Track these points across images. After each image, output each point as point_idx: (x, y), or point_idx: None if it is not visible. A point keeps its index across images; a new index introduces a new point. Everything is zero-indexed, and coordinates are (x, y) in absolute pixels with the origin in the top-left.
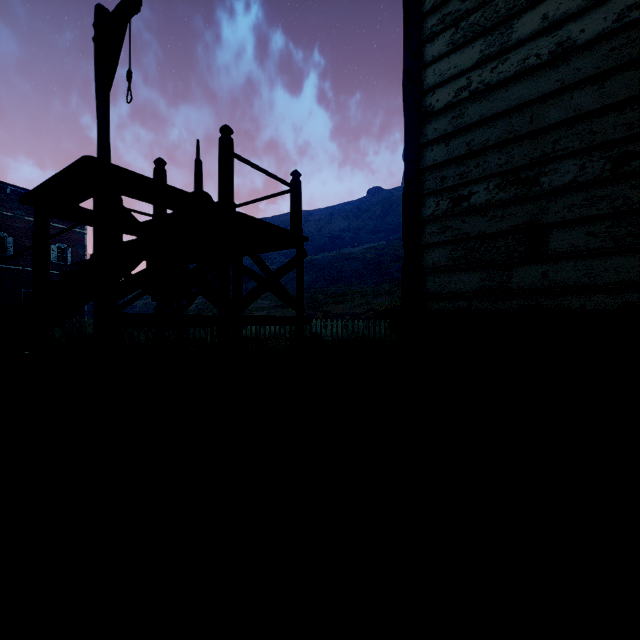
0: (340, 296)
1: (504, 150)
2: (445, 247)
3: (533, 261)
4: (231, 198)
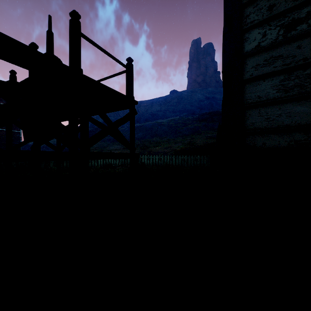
0: (157, 143)
1: None
2: (273, 78)
3: None
4: (79, 65)
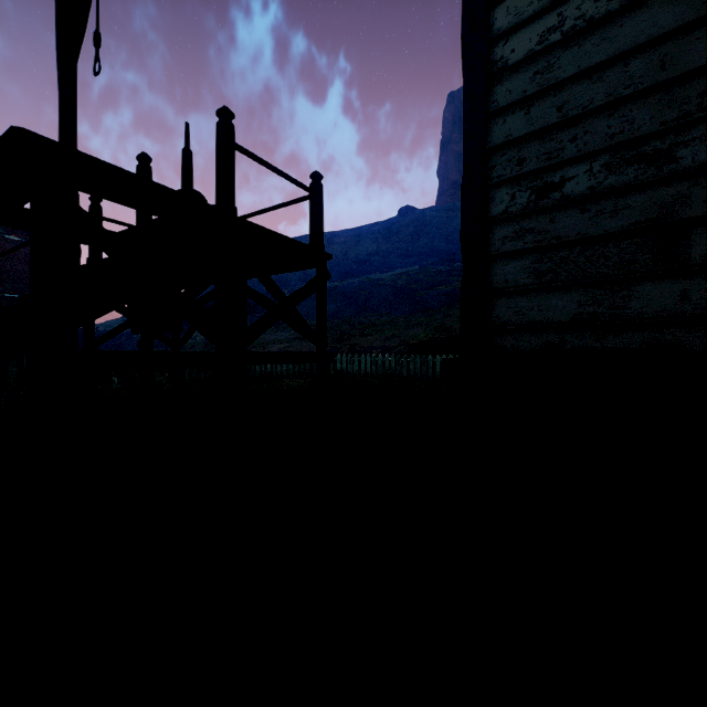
0: (368, 327)
1: (617, 113)
2: (524, 258)
3: (665, 275)
4: (232, 201)
